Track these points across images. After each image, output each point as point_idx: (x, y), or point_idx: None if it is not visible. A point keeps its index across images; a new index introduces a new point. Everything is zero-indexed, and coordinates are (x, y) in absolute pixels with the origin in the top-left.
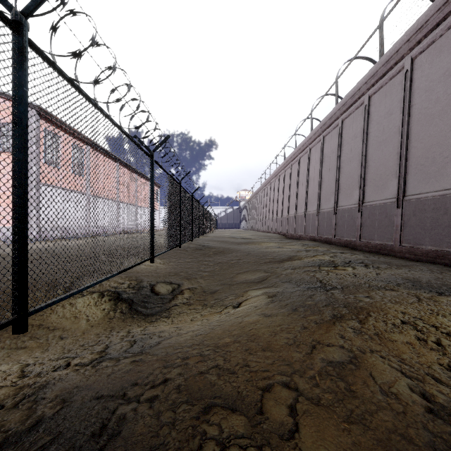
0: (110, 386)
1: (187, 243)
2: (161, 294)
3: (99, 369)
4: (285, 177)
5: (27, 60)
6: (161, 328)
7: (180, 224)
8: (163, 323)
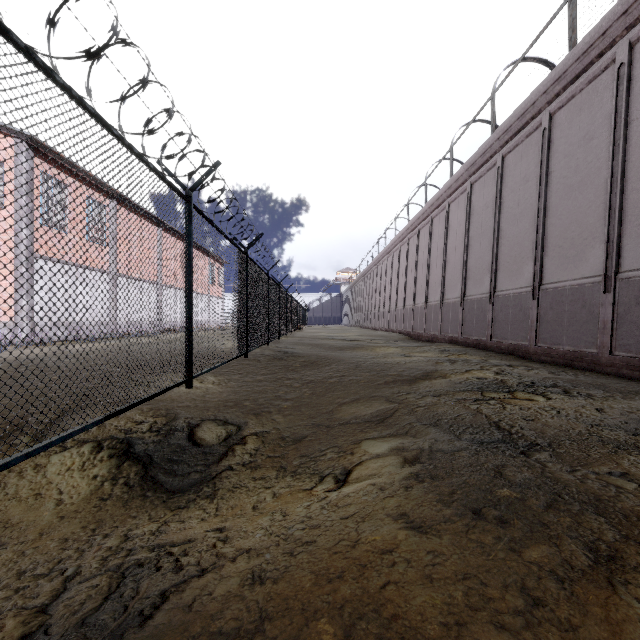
0: None
1: (260, 348)
2: (204, 444)
3: None
4: (408, 249)
5: None
6: (191, 529)
7: (246, 319)
8: (198, 512)
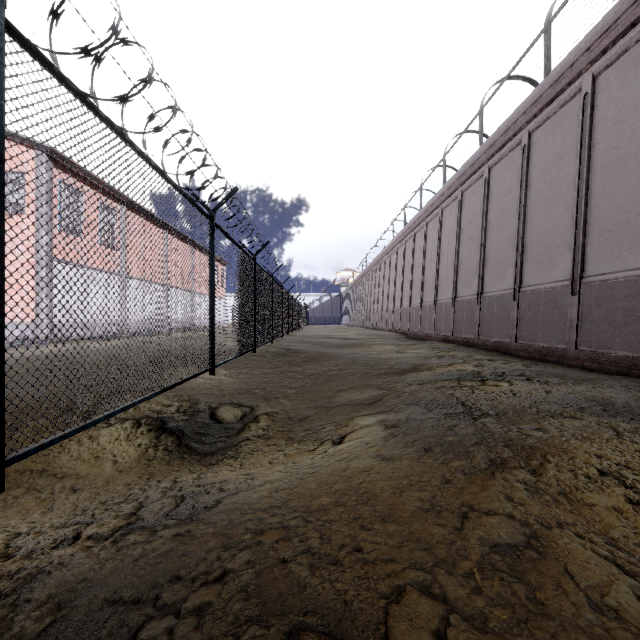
0: (137, 581)
1: (264, 346)
2: (225, 421)
3: (123, 548)
4: (405, 251)
5: (3, 55)
6: (224, 475)
7: (254, 318)
8: (227, 466)
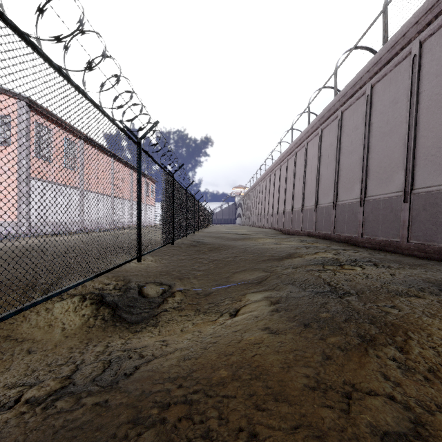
0: None
1: (181, 239)
2: (149, 296)
3: (48, 417)
4: (281, 172)
5: None
6: (145, 341)
7: (173, 219)
8: (148, 333)
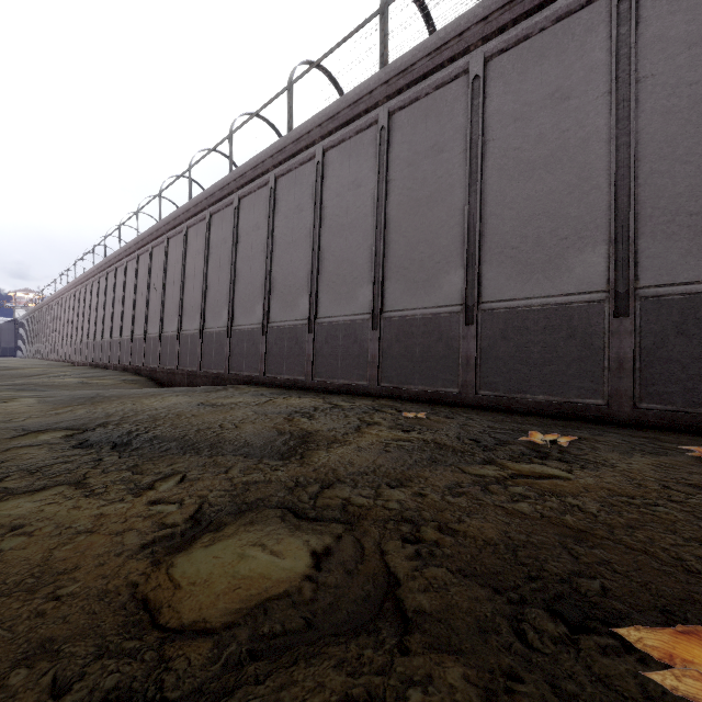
0: None
1: None
2: None
3: None
4: (75, 299)
5: None
6: None
7: None
8: None
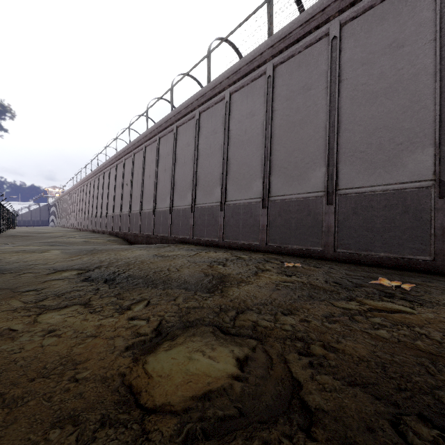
0: None
1: None
2: None
3: None
4: (81, 191)
5: None
6: None
7: (0, 223)
8: None
